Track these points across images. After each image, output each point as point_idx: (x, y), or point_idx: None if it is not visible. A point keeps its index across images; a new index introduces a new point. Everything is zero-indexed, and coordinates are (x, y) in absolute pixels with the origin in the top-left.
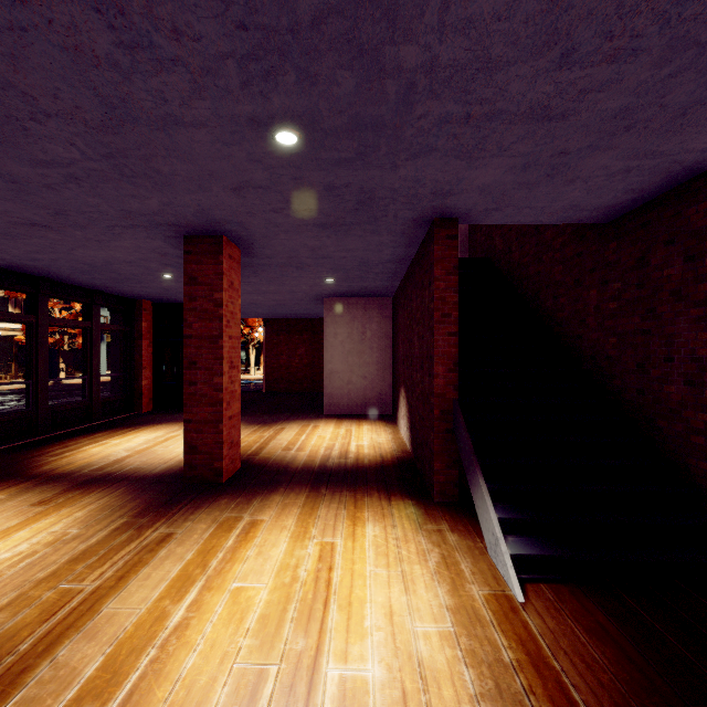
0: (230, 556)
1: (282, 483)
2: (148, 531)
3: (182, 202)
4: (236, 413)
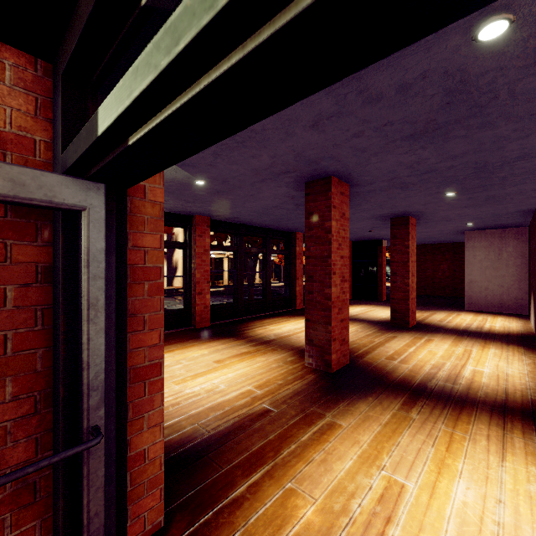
0: (423, 344)
1: (440, 331)
2: (386, 334)
3: (397, 210)
4: (414, 297)
